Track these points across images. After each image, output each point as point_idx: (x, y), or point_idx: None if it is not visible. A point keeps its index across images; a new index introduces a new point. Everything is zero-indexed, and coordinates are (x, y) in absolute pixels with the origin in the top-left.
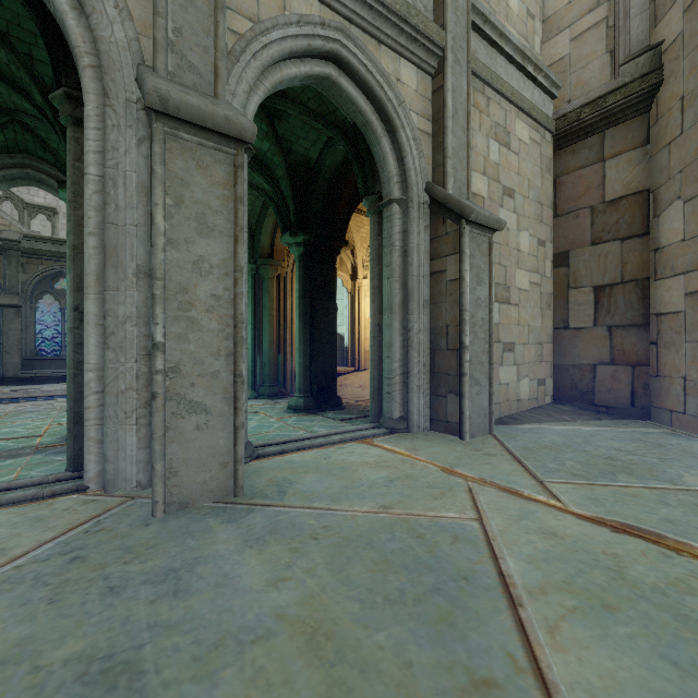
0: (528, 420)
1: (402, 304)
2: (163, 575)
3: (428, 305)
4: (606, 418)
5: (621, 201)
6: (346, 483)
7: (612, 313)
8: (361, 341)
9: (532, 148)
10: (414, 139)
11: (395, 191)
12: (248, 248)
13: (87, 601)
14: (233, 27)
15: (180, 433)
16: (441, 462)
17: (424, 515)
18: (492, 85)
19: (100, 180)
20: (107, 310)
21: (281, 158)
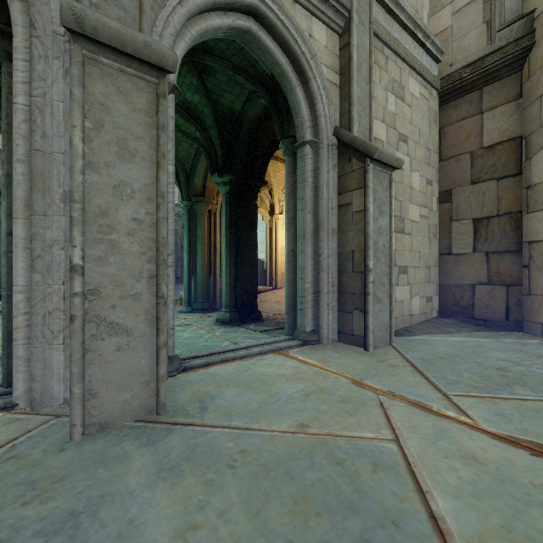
0: (420, 332)
1: (314, 233)
2: (60, 522)
3: (336, 234)
4: (485, 330)
5: (497, 146)
6: (264, 398)
7: (489, 241)
8: (277, 265)
9: (422, 102)
10: (324, 88)
11: (307, 134)
12: (184, 187)
13: None
14: None
15: (100, 355)
16: (350, 374)
17: (341, 435)
18: (390, 46)
19: (29, 110)
20: (33, 234)
21: (210, 109)
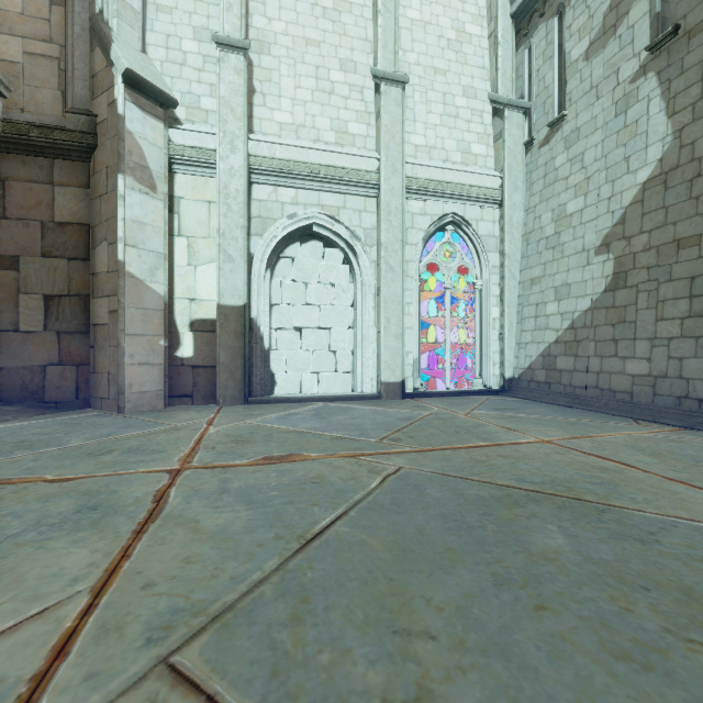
0: None
1: None
2: None
3: None
4: (53, 412)
5: (68, 226)
6: None
7: (61, 320)
8: None
9: None
10: None
11: None
12: None
13: None
14: None
15: None
16: None
17: None
18: None
19: None
20: None
21: None
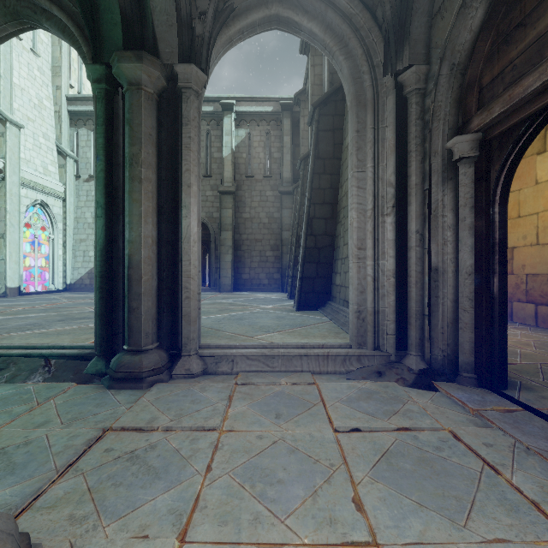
0: None
1: None
2: (30, 325)
3: None
4: None
5: None
6: None
7: None
8: None
9: None
10: None
11: None
12: None
13: (46, 325)
14: None
15: None
16: None
17: None
18: None
19: None
20: None
21: None
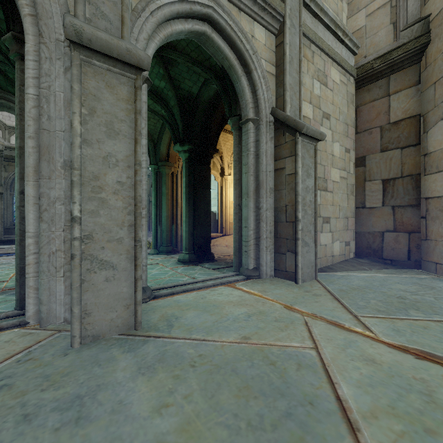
0: (339, 269)
1: (255, 191)
2: (70, 402)
3: (272, 192)
4: (391, 267)
5: (401, 122)
6: (216, 318)
7: (395, 197)
8: (227, 216)
9: (341, 87)
10: (264, 77)
11: (250, 113)
12: (152, 154)
13: (3, 429)
14: None
15: (93, 284)
16: (283, 301)
17: (274, 344)
18: (315, 43)
19: (37, 98)
20: (41, 193)
21: (173, 93)
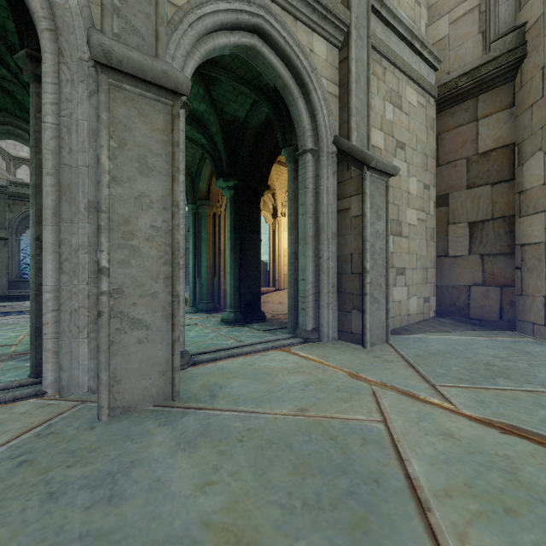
0: (416, 331)
1: (315, 236)
2: (100, 479)
3: (335, 237)
4: (480, 329)
5: (491, 153)
6: (268, 387)
7: (484, 244)
8: (280, 267)
9: (419, 110)
10: (325, 100)
11: (308, 143)
12: (189, 191)
13: (26, 508)
14: (173, 0)
15: (123, 346)
16: (347, 368)
17: (336, 417)
18: (387, 57)
19: (57, 128)
20: (61, 239)
21: (216, 117)
